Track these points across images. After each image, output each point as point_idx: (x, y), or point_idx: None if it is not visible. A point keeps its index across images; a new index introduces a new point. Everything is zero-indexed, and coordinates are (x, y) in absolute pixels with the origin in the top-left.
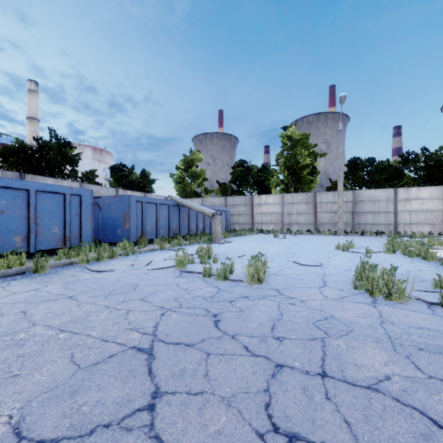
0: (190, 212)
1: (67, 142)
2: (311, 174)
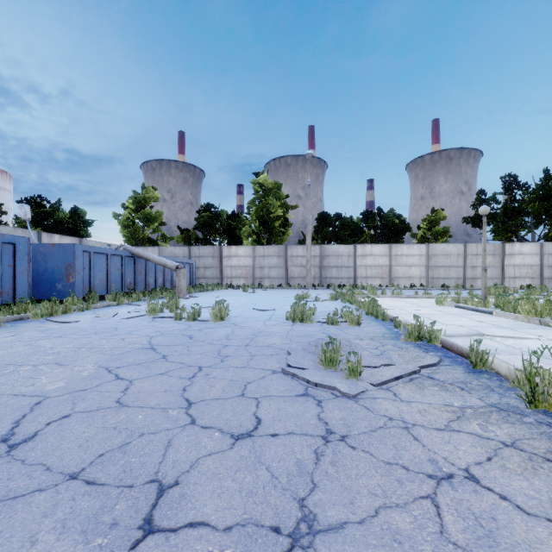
0: (147, 264)
1: None
2: (283, 226)
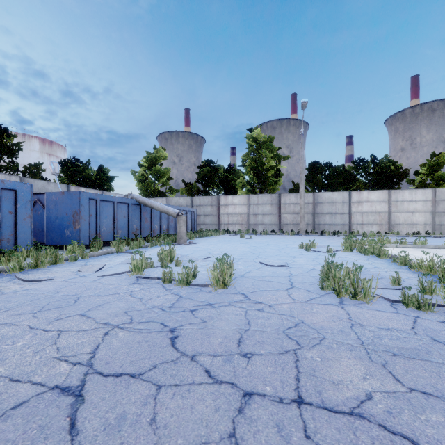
0: (152, 211)
1: (3, 129)
2: (276, 176)
